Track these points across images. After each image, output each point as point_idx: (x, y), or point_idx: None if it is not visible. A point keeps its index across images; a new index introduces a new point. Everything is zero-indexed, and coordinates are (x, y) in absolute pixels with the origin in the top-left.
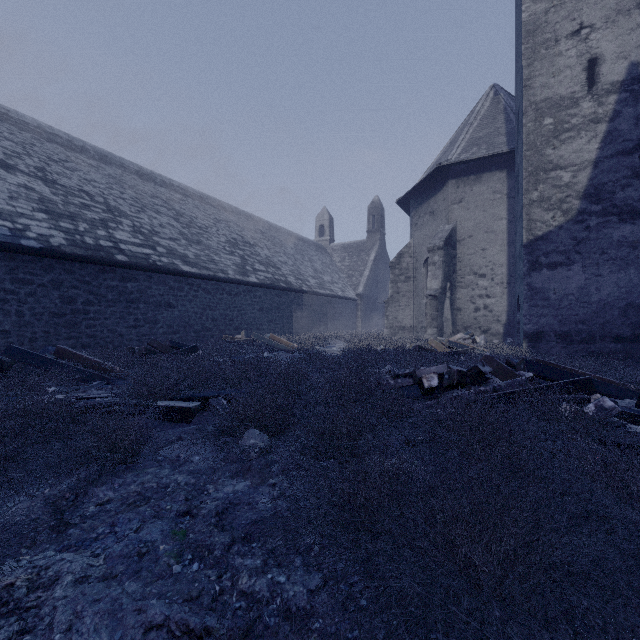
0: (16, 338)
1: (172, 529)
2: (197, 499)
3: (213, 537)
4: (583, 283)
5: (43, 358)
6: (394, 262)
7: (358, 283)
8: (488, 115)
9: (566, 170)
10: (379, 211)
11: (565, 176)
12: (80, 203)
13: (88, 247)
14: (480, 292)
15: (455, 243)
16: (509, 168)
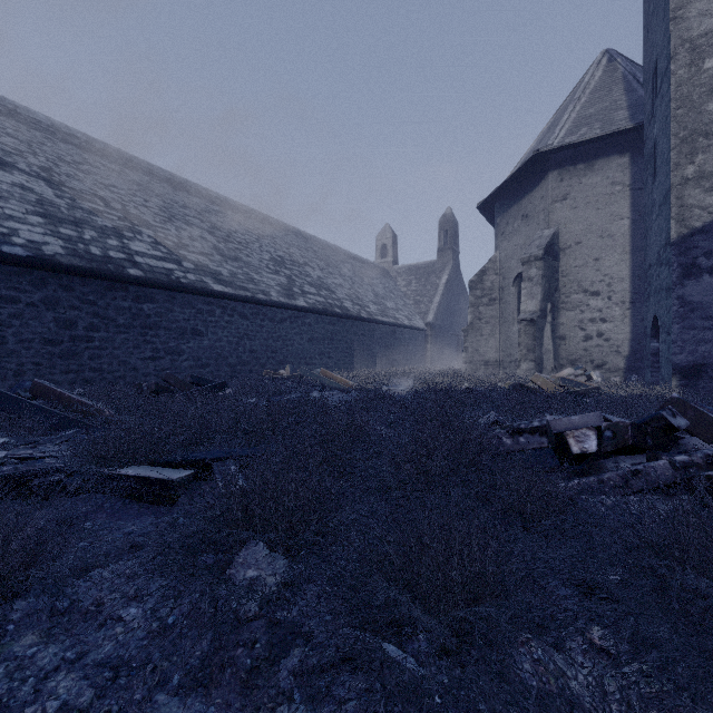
0: None
1: None
2: None
3: None
4: None
5: (7, 397)
6: (475, 281)
7: (427, 310)
8: (601, 87)
9: None
10: (452, 226)
11: None
12: (90, 208)
13: (93, 258)
14: (592, 315)
15: (558, 252)
16: (633, 151)
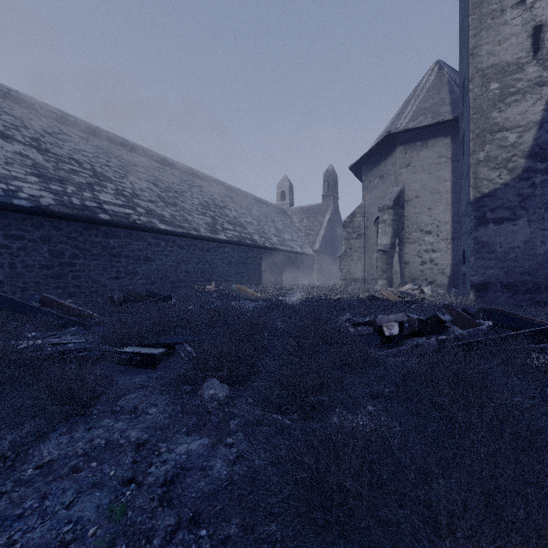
0: (9, 288)
1: (110, 503)
2: (146, 461)
3: (154, 519)
4: (528, 237)
5: (27, 305)
6: (347, 221)
7: (315, 241)
8: (433, 87)
9: (512, 131)
10: (333, 178)
11: (511, 137)
12: (69, 169)
13: (74, 207)
14: (426, 247)
15: (403, 203)
16: (453, 134)
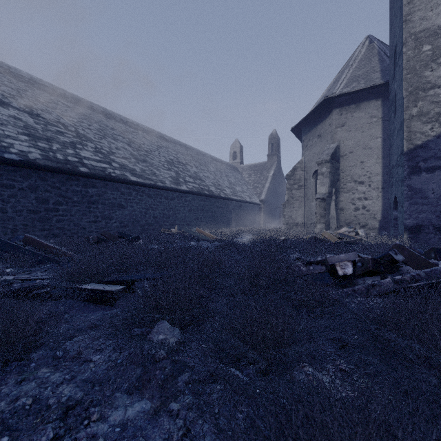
0: (1, 229)
1: None
2: (70, 436)
3: None
4: None
5: (10, 244)
6: (289, 174)
7: (261, 192)
8: (365, 58)
9: None
10: (276, 140)
11: None
12: (56, 130)
13: (58, 161)
14: (359, 195)
15: (339, 158)
16: (383, 97)
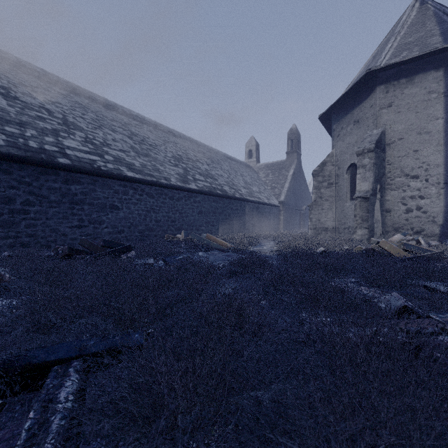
0: None
1: None
2: None
3: None
4: None
5: None
6: (317, 170)
7: (280, 193)
8: (416, 22)
9: None
10: (296, 136)
11: None
12: (36, 115)
13: (29, 149)
14: (412, 193)
15: (384, 146)
16: (447, 66)
